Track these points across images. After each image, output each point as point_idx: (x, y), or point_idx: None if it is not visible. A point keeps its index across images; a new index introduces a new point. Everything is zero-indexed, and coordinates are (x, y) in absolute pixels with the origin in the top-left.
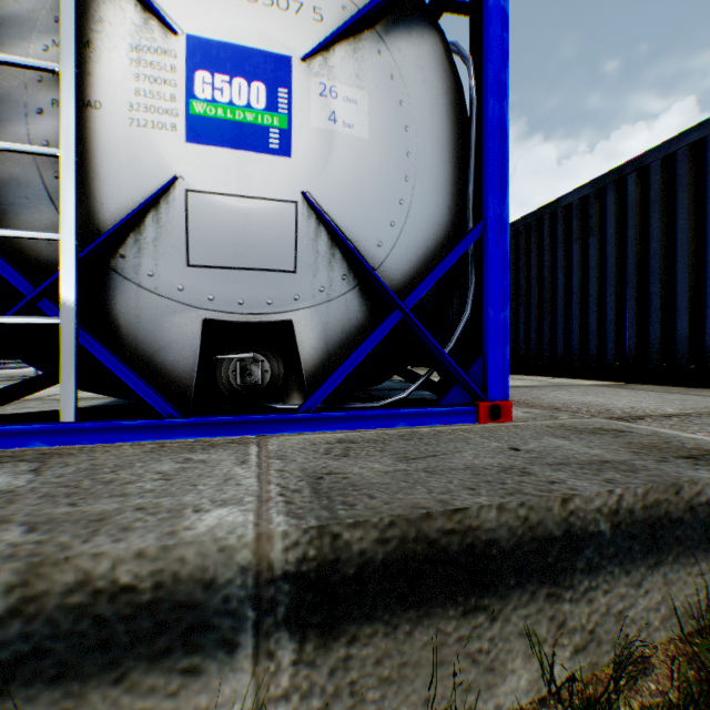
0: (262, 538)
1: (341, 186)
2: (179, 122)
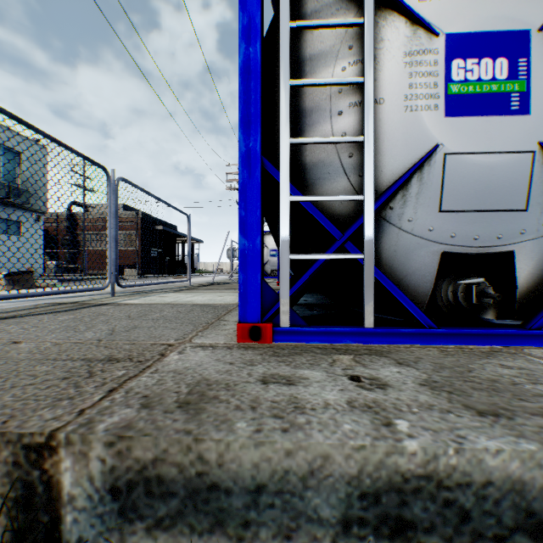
0: None
1: None
2: (439, 102)
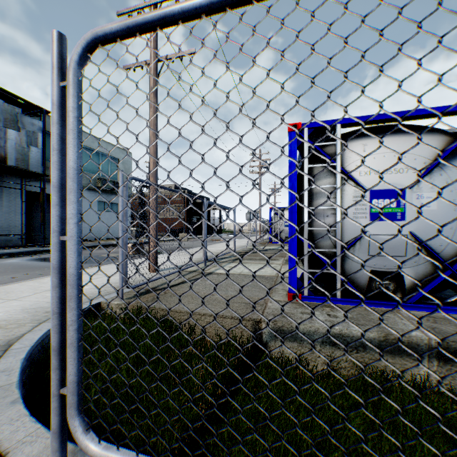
0: (428, 339)
1: (424, 227)
2: (367, 215)
